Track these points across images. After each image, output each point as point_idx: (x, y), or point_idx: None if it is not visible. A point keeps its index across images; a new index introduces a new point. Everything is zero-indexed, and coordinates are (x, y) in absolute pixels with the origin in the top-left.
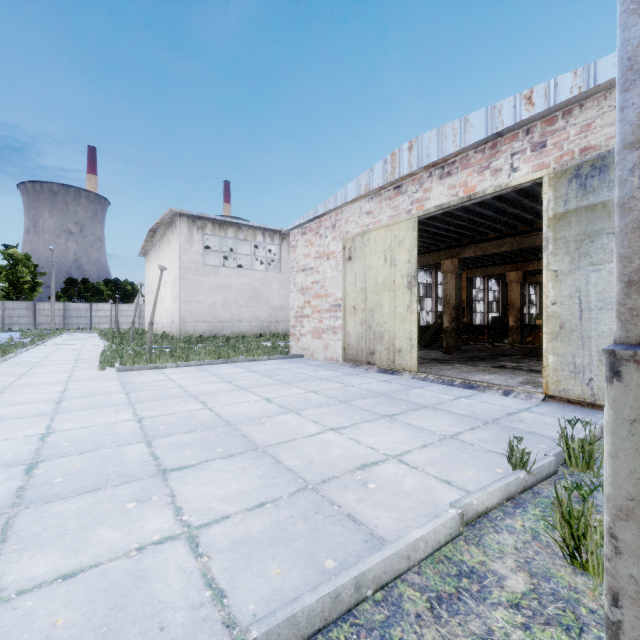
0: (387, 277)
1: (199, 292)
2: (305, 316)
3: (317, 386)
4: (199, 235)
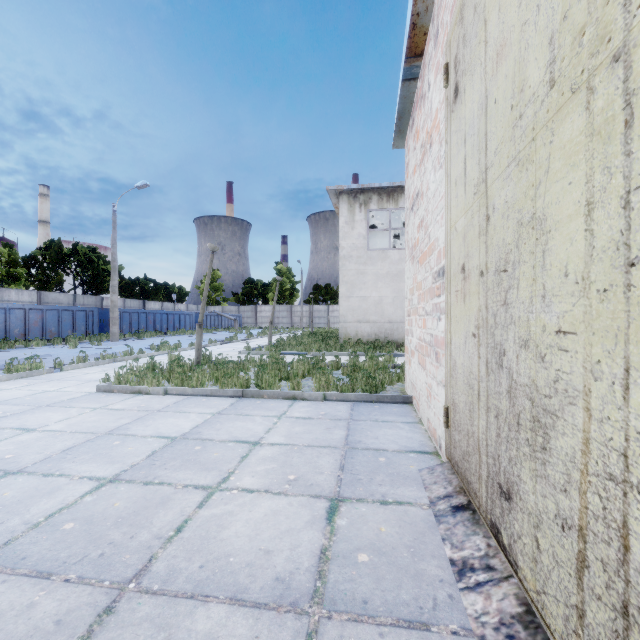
0: (568, 1)
1: (361, 285)
2: (413, 310)
3: None
4: (361, 213)
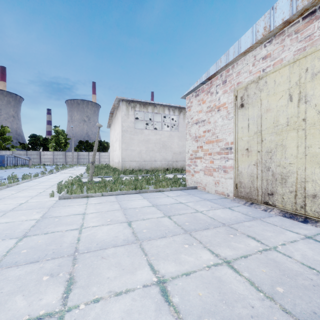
0: (293, 116)
1: (132, 144)
2: (198, 158)
3: (226, 244)
4: (132, 111)
